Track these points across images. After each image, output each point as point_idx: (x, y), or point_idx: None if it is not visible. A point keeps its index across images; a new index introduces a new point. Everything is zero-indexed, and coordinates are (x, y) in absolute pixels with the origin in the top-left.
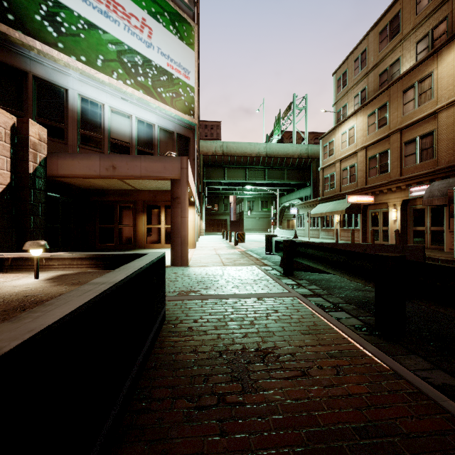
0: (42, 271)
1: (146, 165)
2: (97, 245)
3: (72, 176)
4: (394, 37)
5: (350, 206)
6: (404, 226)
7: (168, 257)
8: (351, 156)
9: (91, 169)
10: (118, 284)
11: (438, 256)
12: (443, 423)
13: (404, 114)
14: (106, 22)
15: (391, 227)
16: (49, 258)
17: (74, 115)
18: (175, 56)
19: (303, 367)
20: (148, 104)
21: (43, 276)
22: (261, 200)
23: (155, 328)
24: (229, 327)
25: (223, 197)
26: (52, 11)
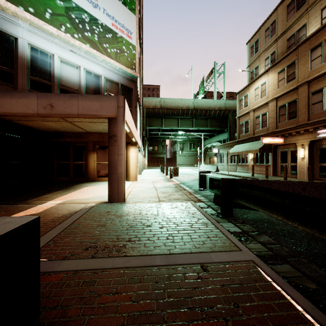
0: None
1: (83, 103)
2: (55, 178)
3: (11, 114)
4: (301, 7)
5: (263, 146)
6: (311, 162)
7: None
8: (263, 106)
9: (28, 107)
10: None
11: None
12: None
13: (312, 69)
14: None
15: (299, 163)
16: None
17: (23, 62)
18: (119, 18)
19: None
20: (95, 58)
21: None
22: (190, 143)
23: None
24: None
25: (161, 141)
26: None
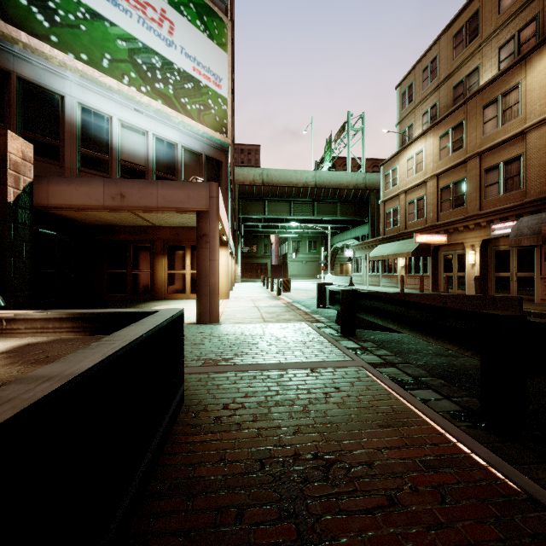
0: (0, 339)
1: (165, 193)
2: (104, 295)
3: (68, 207)
4: (472, 41)
5: (418, 247)
6: (484, 271)
7: (194, 311)
8: (419, 186)
9: (92, 198)
10: (79, 377)
11: (529, 308)
12: None
13: (485, 135)
14: (114, 12)
15: (468, 272)
16: (12, 319)
17: (72, 129)
18: (203, 59)
19: (388, 489)
20: (169, 118)
21: None
22: (309, 240)
23: (164, 423)
24: (274, 416)
25: (263, 237)
26: None
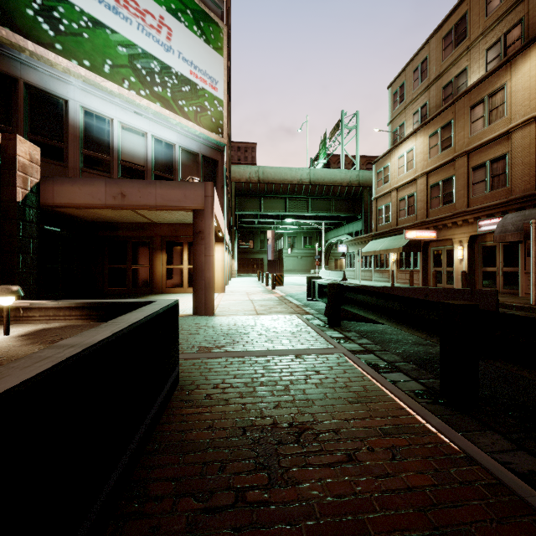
0: (18, 325)
1: (163, 192)
2: (105, 289)
3: (72, 206)
4: (460, 43)
5: (409, 243)
6: (471, 266)
7: (191, 304)
8: (410, 183)
9: (95, 197)
10: (95, 346)
11: (512, 302)
12: (533, 529)
13: (472, 134)
14: (115, 19)
15: (456, 267)
16: (28, 307)
17: (75, 132)
18: (199, 62)
19: (349, 449)
20: (167, 120)
21: (17, 331)
22: (304, 236)
23: (161, 397)
24: (258, 394)
25: (259, 233)
26: (48, 4)
